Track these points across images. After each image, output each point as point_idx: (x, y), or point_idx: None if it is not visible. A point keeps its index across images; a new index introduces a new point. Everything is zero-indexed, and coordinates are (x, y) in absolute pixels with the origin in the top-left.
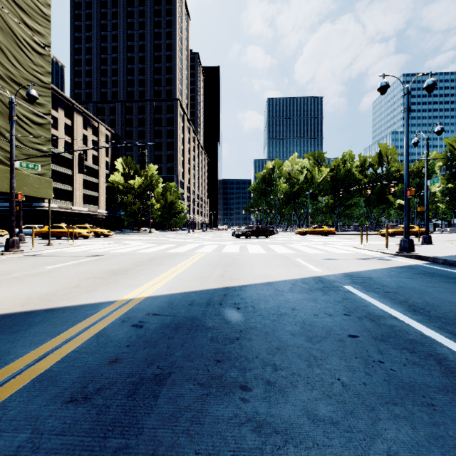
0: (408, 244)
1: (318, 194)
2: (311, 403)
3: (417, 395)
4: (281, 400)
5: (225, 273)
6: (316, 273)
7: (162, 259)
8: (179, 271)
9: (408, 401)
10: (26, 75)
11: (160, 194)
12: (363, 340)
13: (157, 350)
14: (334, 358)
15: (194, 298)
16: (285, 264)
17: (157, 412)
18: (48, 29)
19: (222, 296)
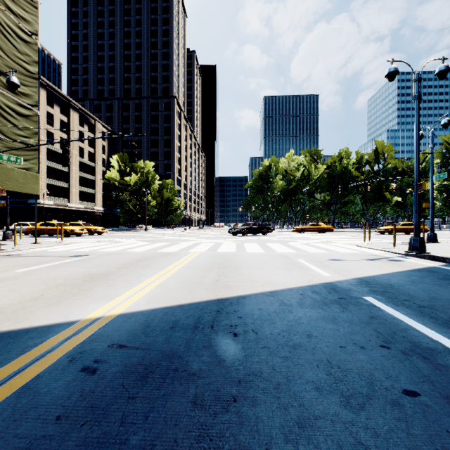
0: (419, 243)
1: (315, 191)
2: None
3: None
4: None
5: (220, 278)
6: (326, 279)
7: (151, 260)
8: (167, 275)
9: None
10: (10, 64)
11: (157, 191)
12: (431, 404)
13: (101, 431)
14: None
15: (179, 317)
16: (287, 266)
17: None
18: (35, 16)
19: (215, 314)
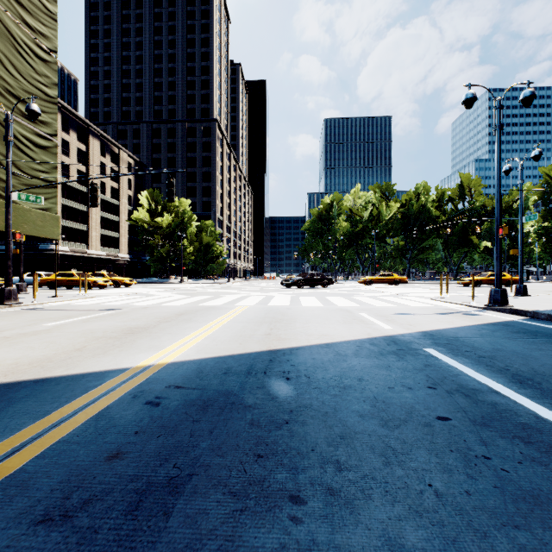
0: (500, 295)
1: (386, 235)
2: (393, 525)
3: (547, 511)
4: (350, 520)
5: (272, 331)
6: (387, 332)
7: (193, 314)
8: (213, 328)
9: (535, 522)
10: (27, 87)
11: (194, 235)
12: (458, 425)
13: (175, 440)
14: (421, 452)
15: (231, 365)
16: (347, 320)
17: (167, 541)
18: (55, 30)
19: (267, 362)
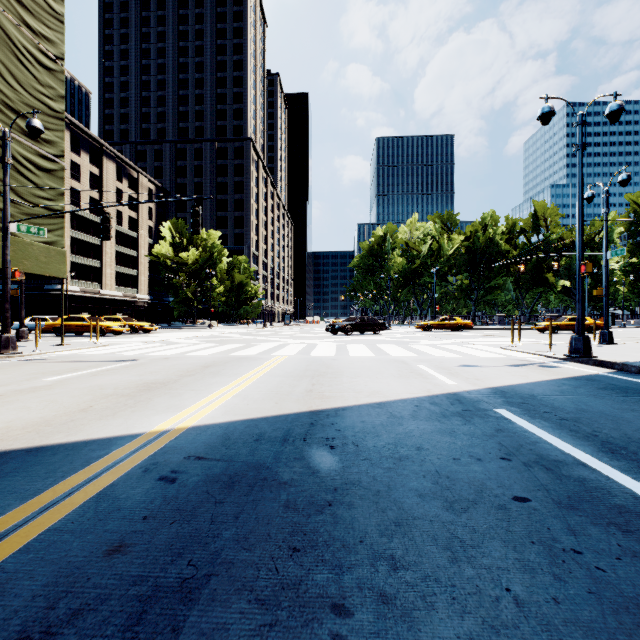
0: (583, 344)
1: (448, 273)
2: None
3: None
4: (408, 639)
5: (314, 387)
6: (451, 388)
7: (222, 366)
8: (245, 384)
9: None
10: (28, 100)
11: (225, 273)
12: (539, 508)
13: (192, 528)
14: (495, 544)
15: (264, 430)
16: (403, 374)
17: None
18: (61, 34)
19: (308, 426)
